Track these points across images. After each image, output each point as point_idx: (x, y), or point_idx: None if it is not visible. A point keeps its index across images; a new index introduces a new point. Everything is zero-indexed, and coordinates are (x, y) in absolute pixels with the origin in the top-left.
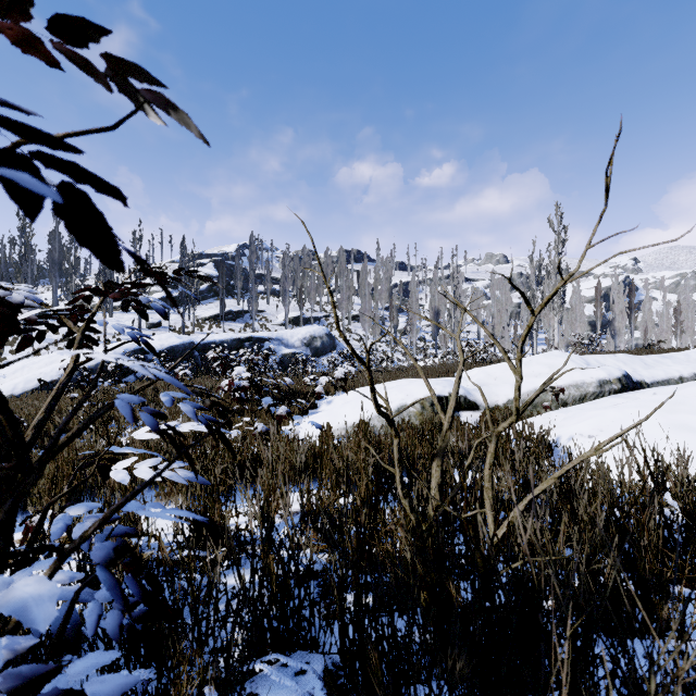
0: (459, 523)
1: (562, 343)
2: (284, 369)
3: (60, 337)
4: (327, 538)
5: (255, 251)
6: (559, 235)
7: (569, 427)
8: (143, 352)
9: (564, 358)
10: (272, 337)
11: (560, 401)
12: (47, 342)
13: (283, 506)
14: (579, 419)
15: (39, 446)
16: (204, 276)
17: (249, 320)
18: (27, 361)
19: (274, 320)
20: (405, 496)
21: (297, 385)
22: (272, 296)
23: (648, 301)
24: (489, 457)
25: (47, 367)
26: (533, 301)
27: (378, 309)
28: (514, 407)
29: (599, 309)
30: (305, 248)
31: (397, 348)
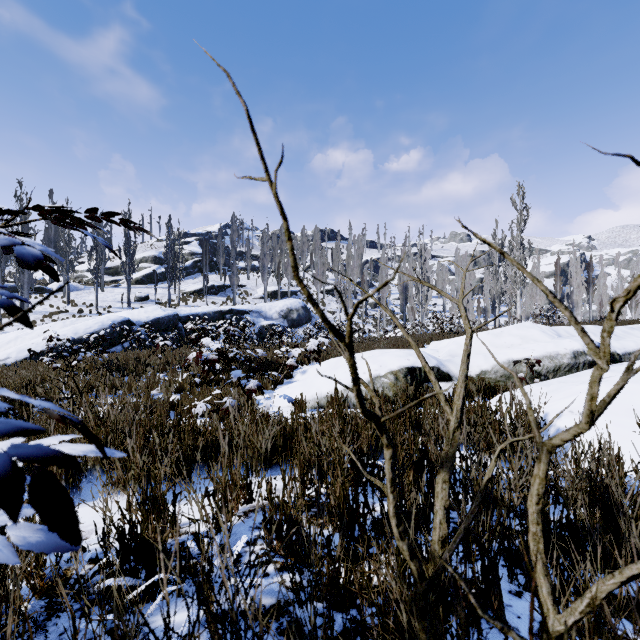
0: (452, 527)
1: (523, 315)
2: (262, 339)
3: (54, 310)
4: (291, 572)
5: (236, 230)
6: (521, 213)
7: (556, 403)
8: (129, 324)
9: (536, 329)
10: (251, 310)
11: (534, 373)
12: (42, 314)
13: (245, 500)
14: (564, 393)
15: (20, 415)
16: (130, 222)
17: (231, 294)
18: (21, 332)
19: (254, 294)
20: (402, 536)
21: (273, 355)
22: (252, 272)
23: (603, 276)
24: (537, 484)
25: (39, 337)
26: (496, 276)
27: (351, 284)
28: (588, 409)
29: (559, 283)
30: (282, 227)
31: (368, 320)
